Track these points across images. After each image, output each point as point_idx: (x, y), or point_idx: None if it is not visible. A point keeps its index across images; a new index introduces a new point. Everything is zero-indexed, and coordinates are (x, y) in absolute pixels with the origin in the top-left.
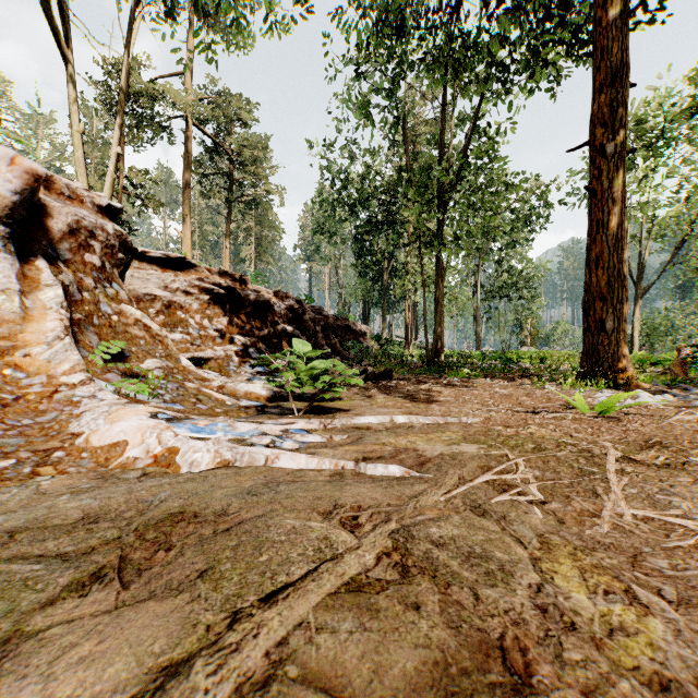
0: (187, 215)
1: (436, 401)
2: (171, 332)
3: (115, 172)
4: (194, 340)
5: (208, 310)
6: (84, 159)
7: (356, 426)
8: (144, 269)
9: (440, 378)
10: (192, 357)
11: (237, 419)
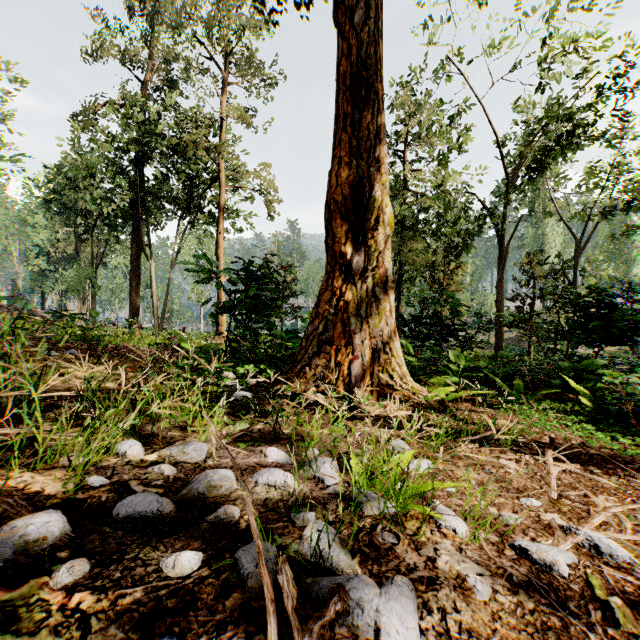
0: None
1: None
2: None
3: None
4: None
5: None
6: None
7: None
8: None
9: None
10: None
11: None
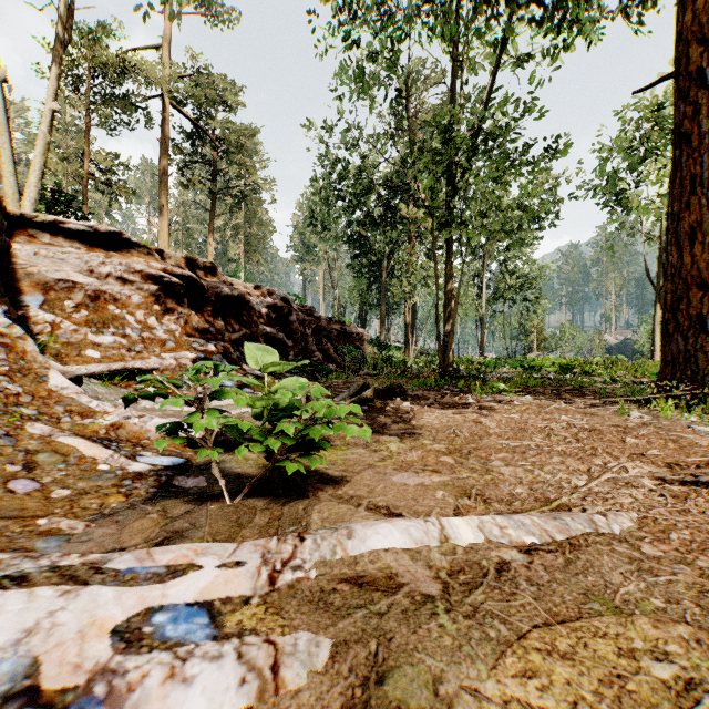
0: (163, 206)
1: (493, 449)
2: (98, 333)
3: (49, 134)
4: (133, 345)
5: (157, 304)
6: (7, 115)
7: (357, 575)
8: (59, 246)
9: (465, 396)
10: (123, 368)
11: (22, 563)
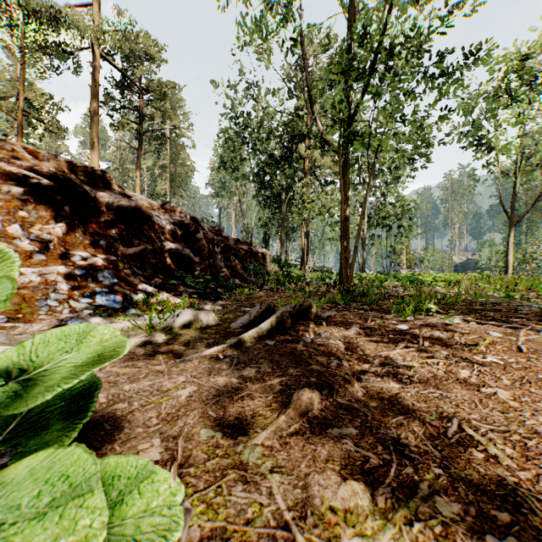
0: (94, 142)
1: None
2: None
3: None
4: None
5: (25, 210)
6: None
7: None
8: None
9: (389, 319)
10: None
11: None
